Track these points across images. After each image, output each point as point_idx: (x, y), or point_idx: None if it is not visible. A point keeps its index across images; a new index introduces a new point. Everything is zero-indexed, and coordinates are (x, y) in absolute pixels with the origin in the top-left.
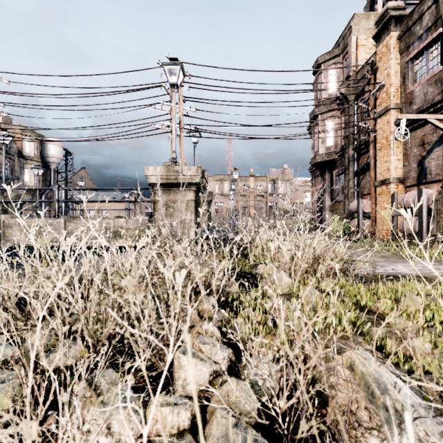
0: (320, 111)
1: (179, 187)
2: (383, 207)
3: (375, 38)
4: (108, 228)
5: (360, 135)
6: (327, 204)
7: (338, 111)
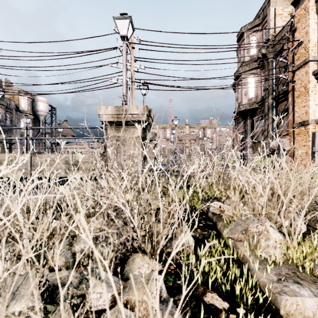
0: (243, 70)
1: (128, 125)
2: (302, 145)
3: (294, 3)
4: (67, 161)
5: (278, 87)
6: (249, 144)
7: (258, 69)
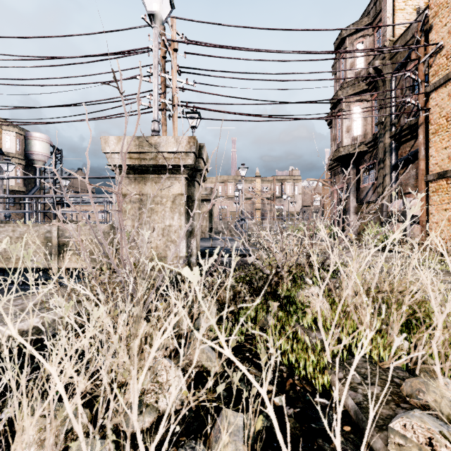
0: (345, 94)
1: (160, 173)
2: (441, 208)
3: None
4: (49, 239)
5: (400, 118)
6: (352, 206)
7: (368, 92)
